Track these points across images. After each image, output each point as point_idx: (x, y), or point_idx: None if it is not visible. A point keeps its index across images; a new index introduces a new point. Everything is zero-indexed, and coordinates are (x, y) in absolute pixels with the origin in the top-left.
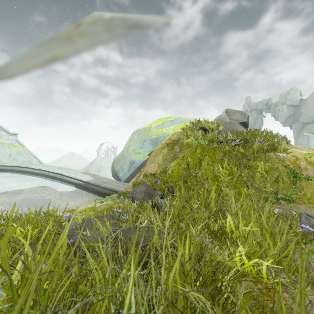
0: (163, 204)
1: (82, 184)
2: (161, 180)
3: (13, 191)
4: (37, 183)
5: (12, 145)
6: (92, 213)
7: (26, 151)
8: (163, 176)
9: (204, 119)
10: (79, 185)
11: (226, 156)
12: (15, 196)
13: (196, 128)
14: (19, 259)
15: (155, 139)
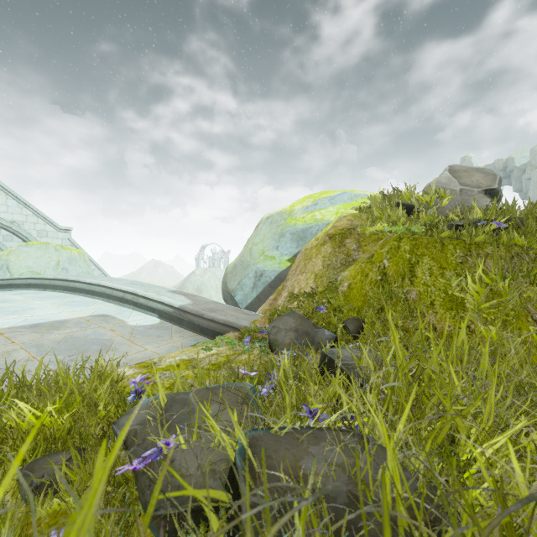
0: (355, 363)
1: (170, 312)
2: (326, 307)
3: (49, 323)
4: (92, 309)
5: (60, 246)
6: (190, 373)
7: (83, 256)
8: (332, 299)
9: (406, 186)
10: (165, 314)
11: (472, 256)
12: (51, 332)
13: (391, 204)
14: (4, 506)
15: (301, 231)
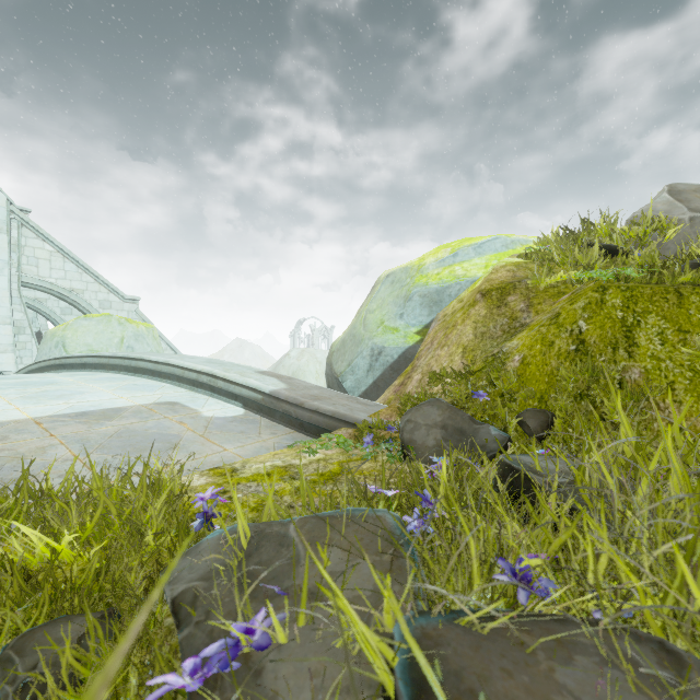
0: (575, 482)
1: (258, 399)
2: (487, 393)
3: (100, 411)
4: (157, 394)
5: (125, 319)
6: (287, 487)
7: (152, 332)
8: (496, 381)
9: (603, 216)
10: (252, 402)
11: None
12: (102, 423)
13: (578, 243)
14: None
15: (435, 292)
